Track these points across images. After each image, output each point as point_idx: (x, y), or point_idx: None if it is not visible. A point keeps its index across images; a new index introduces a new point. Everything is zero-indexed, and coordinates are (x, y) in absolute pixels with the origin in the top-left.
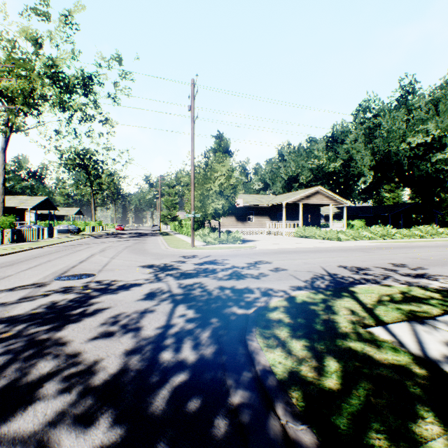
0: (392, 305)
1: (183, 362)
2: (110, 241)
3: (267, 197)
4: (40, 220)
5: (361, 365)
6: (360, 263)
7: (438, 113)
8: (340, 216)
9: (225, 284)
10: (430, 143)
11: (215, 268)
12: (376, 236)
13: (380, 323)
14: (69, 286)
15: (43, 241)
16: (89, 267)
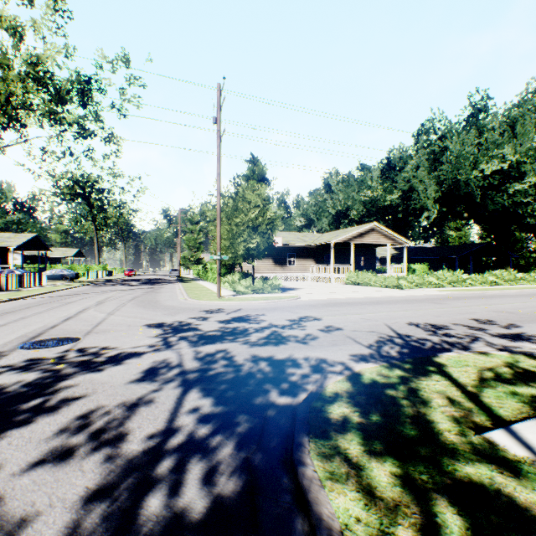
0: (503, 387)
1: (184, 519)
2: (114, 289)
3: (311, 235)
4: (29, 264)
5: (502, 521)
6: (434, 319)
7: (515, 136)
8: (398, 259)
9: (260, 353)
10: (507, 170)
11: (247, 327)
12: (444, 283)
13: (499, 422)
14: (35, 359)
15: (26, 290)
16: (74, 327)
